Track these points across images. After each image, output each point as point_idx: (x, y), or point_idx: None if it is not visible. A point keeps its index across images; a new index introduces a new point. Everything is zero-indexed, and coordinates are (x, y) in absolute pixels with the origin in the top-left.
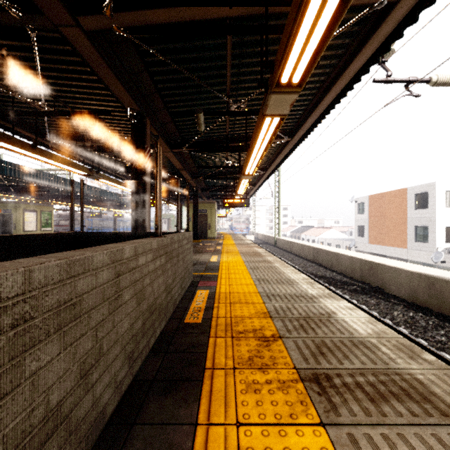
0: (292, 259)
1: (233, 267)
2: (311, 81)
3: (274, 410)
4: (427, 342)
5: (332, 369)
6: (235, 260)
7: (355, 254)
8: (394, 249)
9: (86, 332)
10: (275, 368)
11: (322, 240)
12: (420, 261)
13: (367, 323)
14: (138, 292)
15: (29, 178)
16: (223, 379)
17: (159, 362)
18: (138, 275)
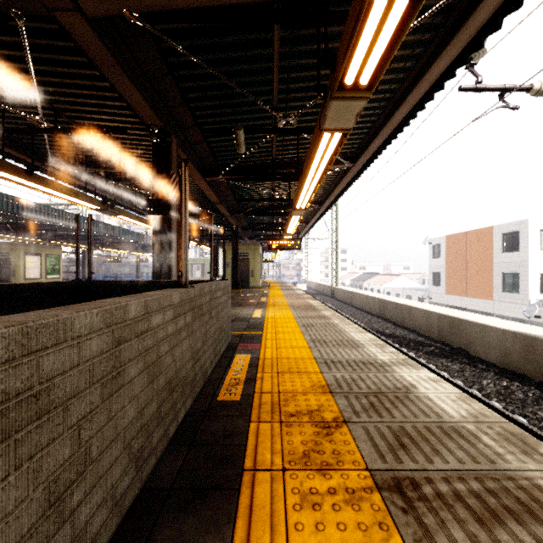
0: (353, 313)
1: (281, 324)
2: (379, 90)
3: (342, 539)
4: (526, 419)
5: (419, 471)
6: (284, 315)
7: (431, 308)
8: (476, 301)
9: (60, 435)
10: (341, 468)
11: (389, 289)
12: (508, 316)
13: (458, 400)
14: (150, 365)
15: (31, 214)
16: (269, 486)
17: (181, 460)
18: (150, 341)
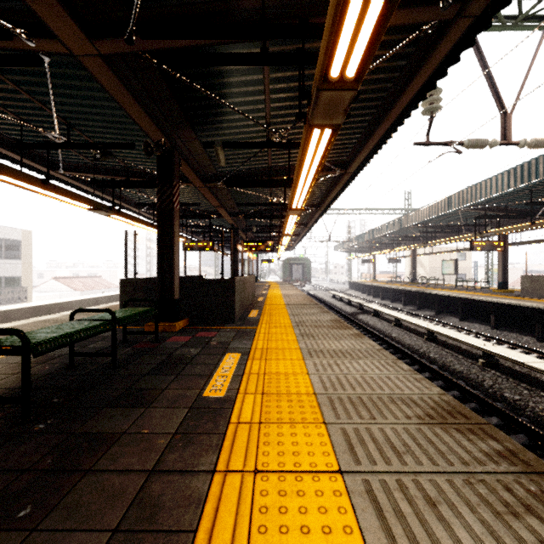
0: None
1: None
2: None
3: None
4: None
5: None
6: None
7: None
8: None
9: None
10: None
11: None
12: None
13: None
14: None
15: None
16: None
17: None
18: None
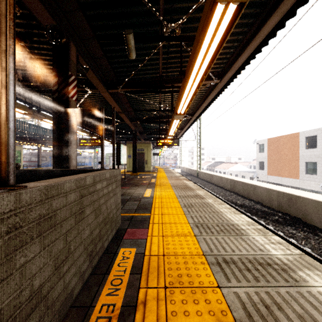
0: (212, 188)
1: (166, 204)
2: (252, 2)
3: None
4: None
5: None
6: (168, 194)
7: (271, 186)
8: (288, 179)
9: None
10: None
11: (231, 172)
12: (310, 189)
13: None
14: None
15: None
16: None
17: None
18: None
